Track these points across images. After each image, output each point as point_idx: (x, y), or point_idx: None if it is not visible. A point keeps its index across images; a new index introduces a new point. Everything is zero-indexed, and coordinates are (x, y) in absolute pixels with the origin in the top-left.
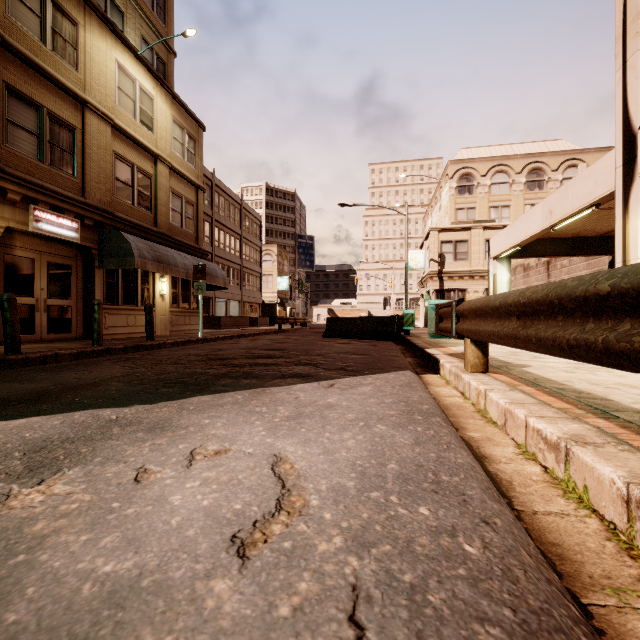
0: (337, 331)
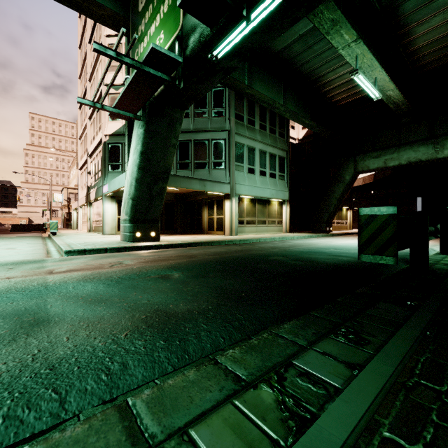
0: (17, 229)
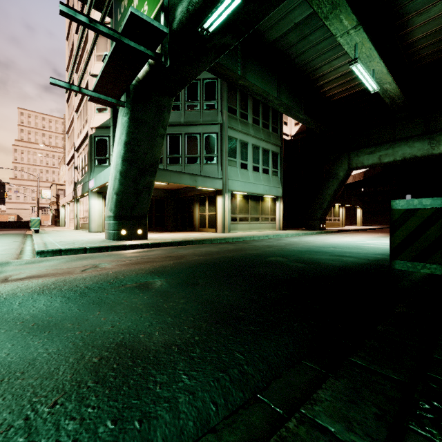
0: (2, 226)
